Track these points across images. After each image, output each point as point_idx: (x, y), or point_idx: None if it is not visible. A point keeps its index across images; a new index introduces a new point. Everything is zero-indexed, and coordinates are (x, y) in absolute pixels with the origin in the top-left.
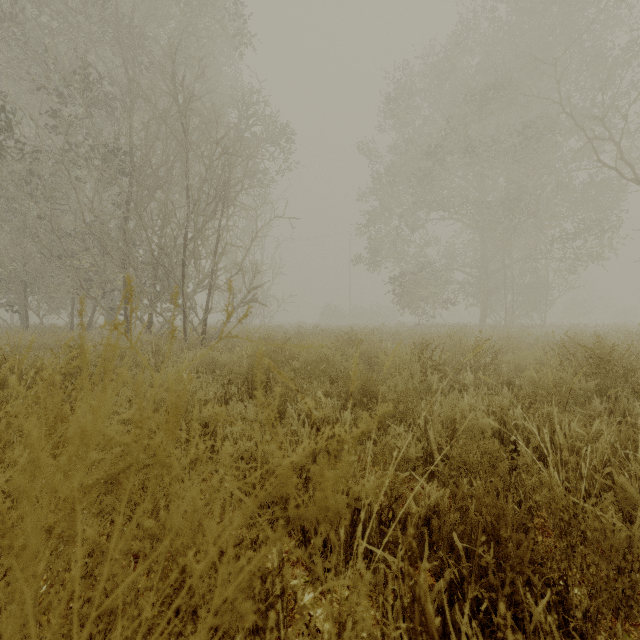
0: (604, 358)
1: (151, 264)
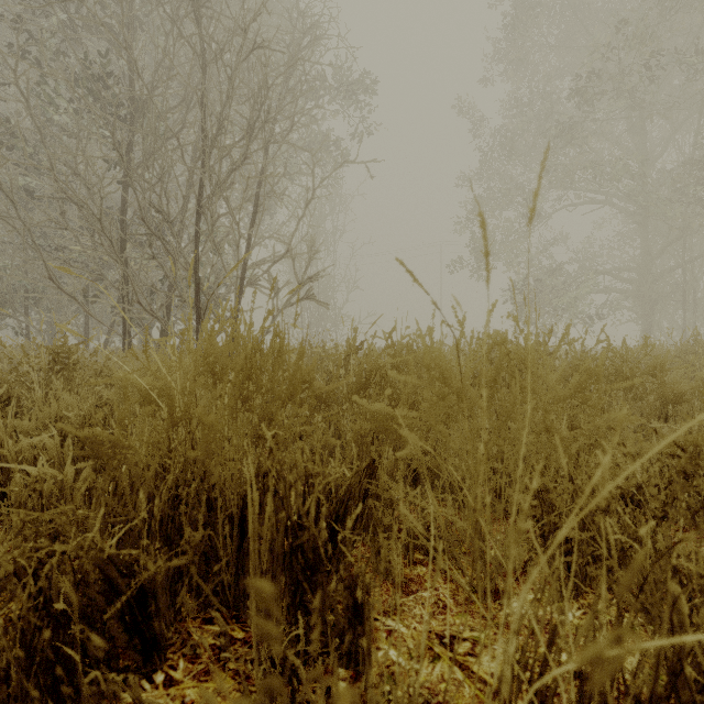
0: None
1: (139, 234)
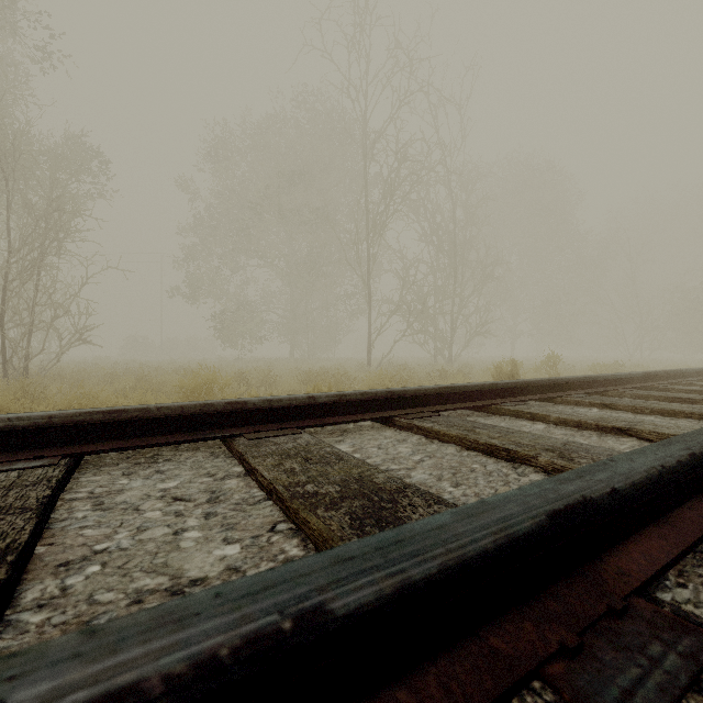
0: (311, 376)
1: None
